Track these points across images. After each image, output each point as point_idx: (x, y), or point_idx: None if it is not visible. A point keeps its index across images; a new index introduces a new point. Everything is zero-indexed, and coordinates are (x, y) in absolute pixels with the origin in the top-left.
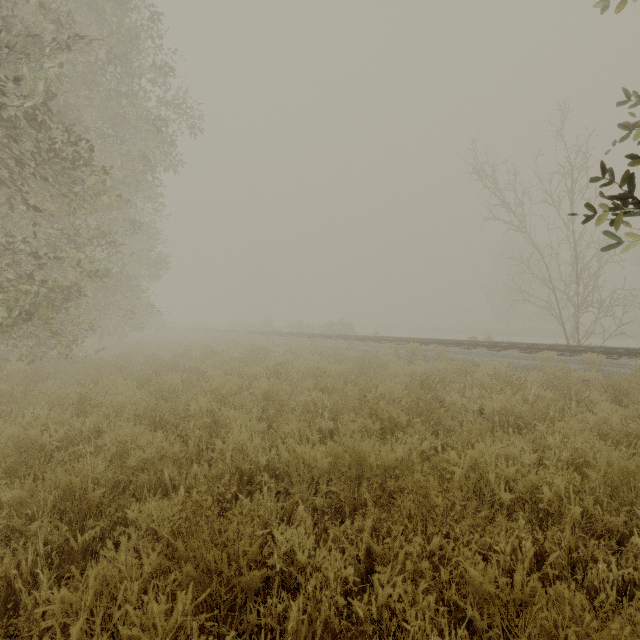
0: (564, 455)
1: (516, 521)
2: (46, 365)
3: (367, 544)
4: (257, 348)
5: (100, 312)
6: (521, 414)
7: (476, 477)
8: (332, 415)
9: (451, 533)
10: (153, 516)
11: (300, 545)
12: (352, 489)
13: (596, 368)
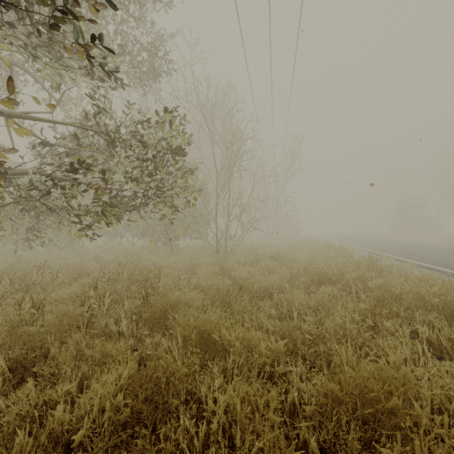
0: None
1: None
2: None
3: None
4: None
5: None
6: None
7: None
8: None
9: None
10: None
11: None
12: None
13: None
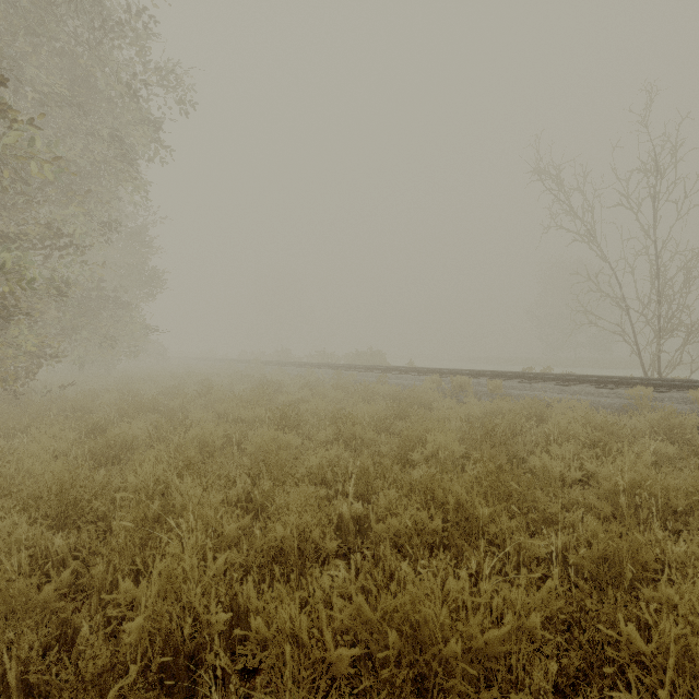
0: None
1: None
2: None
3: None
4: (267, 382)
5: (71, 337)
6: (664, 493)
7: (686, 687)
8: (359, 489)
9: None
10: None
11: None
12: None
13: None
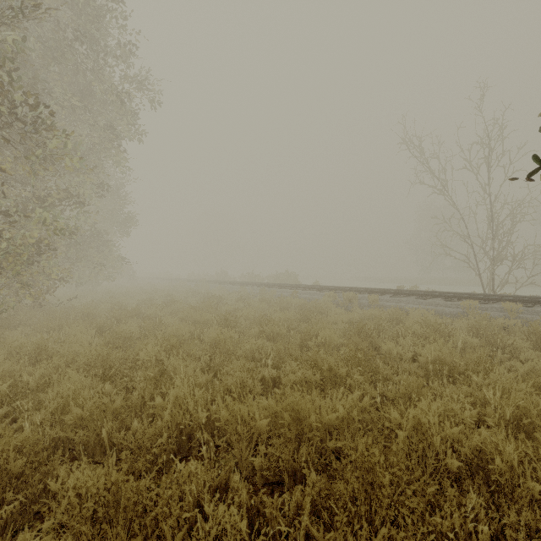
0: (506, 412)
1: (465, 492)
2: (19, 313)
3: (306, 527)
4: (212, 296)
5: (73, 265)
6: (454, 363)
7: (419, 437)
8: (275, 363)
9: (400, 520)
10: (76, 489)
11: (232, 527)
12: (292, 450)
13: (514, 315)
